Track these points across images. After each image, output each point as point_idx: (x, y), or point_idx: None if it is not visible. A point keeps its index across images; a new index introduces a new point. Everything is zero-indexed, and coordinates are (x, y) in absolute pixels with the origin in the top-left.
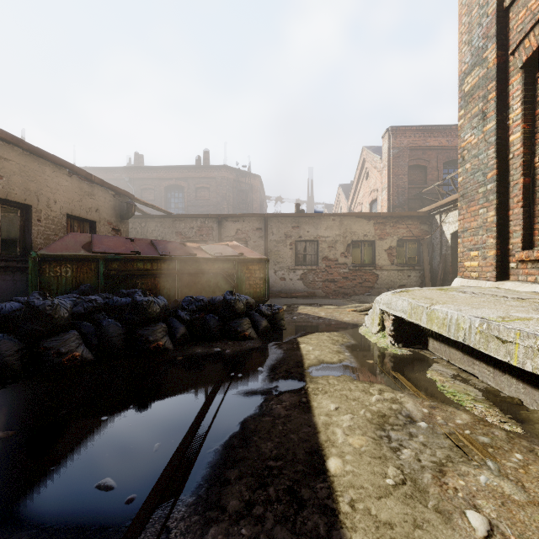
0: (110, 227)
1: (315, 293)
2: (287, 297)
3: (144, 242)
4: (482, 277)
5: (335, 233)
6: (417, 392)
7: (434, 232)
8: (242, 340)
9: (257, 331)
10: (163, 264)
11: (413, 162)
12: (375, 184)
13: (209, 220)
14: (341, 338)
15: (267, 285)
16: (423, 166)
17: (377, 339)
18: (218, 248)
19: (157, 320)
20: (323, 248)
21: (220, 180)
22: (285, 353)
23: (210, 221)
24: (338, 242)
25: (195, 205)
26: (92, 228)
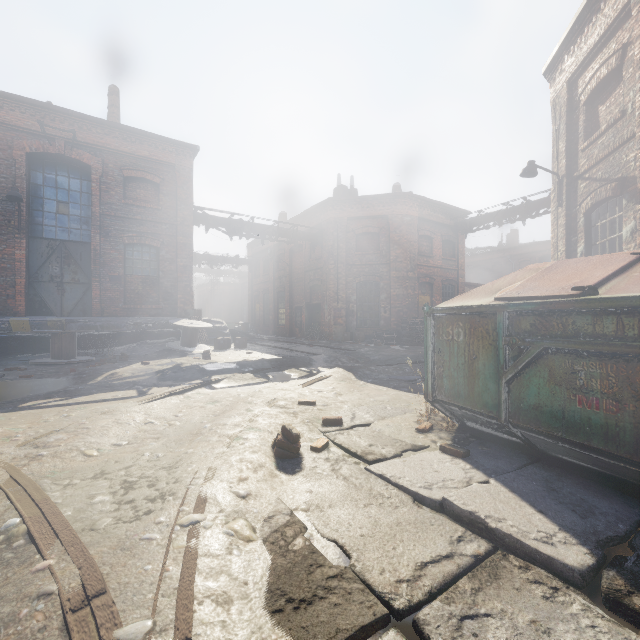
0: None
1: None
2: None
3: None
4: None
5: None
6: None
7: None
8: None
9: None
10: None
11: None
12: None
13: None
14: None
15: None
16: None
17: None
18: None
19: None
20: None
21: None
22: None
23: None
24: None
25: None
26: None
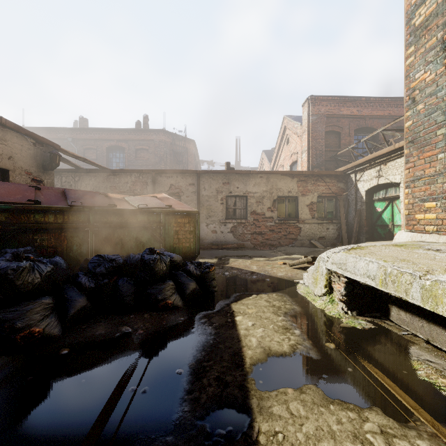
0: (29, 178)
1: (244, 245)
2: (218, 249)
3: (54, 191)
4: (444, 231)
5: (262, 189)
6: (437, 428)
7: (350, 190)
8: (163, 311)
9: (183, 296)
10: (72, 217)
11: (329, 128)
12: (295, 148)
13: (143, 175)
14: (283, 304)
15: (197, 240)
16: (337, 132)
17: (324, 304)
18: (144, 199)
19: (37, 294)
20: (252, 203)
21: (158, 143)
22: (216, 333)
23: (144, 177)
24: (265, 198)
25: (135, 165)
26: (4, 177)
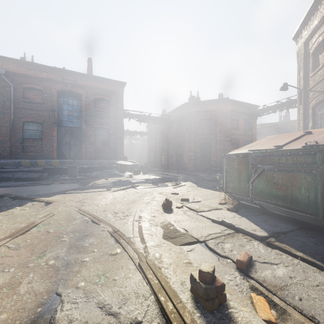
0: None
1: None
2: None
3: None
4: None
5: None
6: None
7: None
8: None
9: None
10: None
11: None
12: None
13: None
14: None
15: None
16: None
17: None
18: None
19: None
20: None
21: None
22: None
23: None
24: None
25: None
26: None
